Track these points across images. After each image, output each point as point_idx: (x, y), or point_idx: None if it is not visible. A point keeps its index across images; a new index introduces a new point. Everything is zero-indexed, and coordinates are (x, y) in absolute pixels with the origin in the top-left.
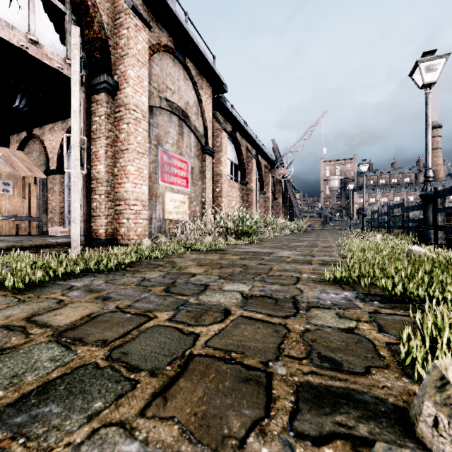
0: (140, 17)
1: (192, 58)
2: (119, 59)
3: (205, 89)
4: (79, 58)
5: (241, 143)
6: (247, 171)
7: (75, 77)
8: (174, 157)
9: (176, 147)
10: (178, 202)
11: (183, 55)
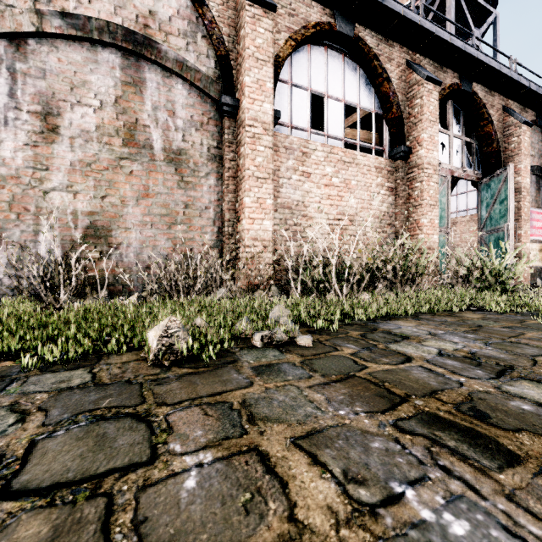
0: (526, 124)
1: None
2: (508, 158)
3: None
4: (513, 181)
5: None
6: None
7: (511, 191)
8: (533, 211)
9: (534, 203)
10: (535, 251)
11: None
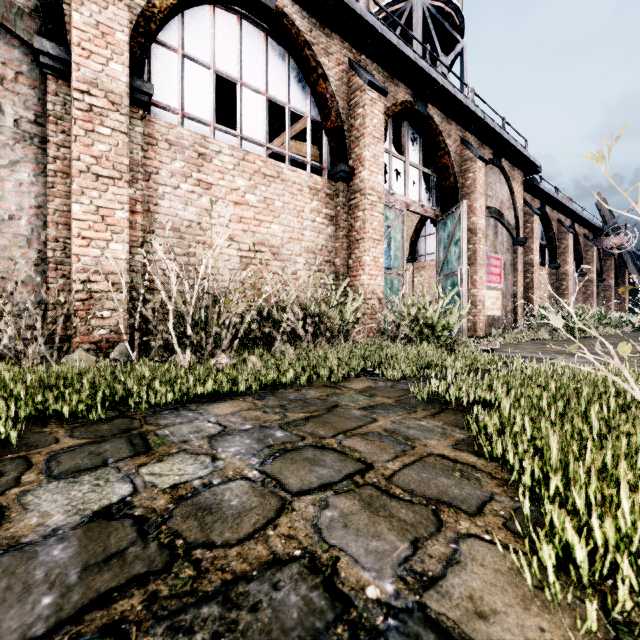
0: (482, 160)
1: (507, 157)
2: (465, 196)
3: (516, 178)
4: (466, 219)
5: (550, 217)
6: (559, 250)
7: (464, 231)
8: (491, 256)
9: (492, 247)
10: (493, 298)
11: (500, 158)
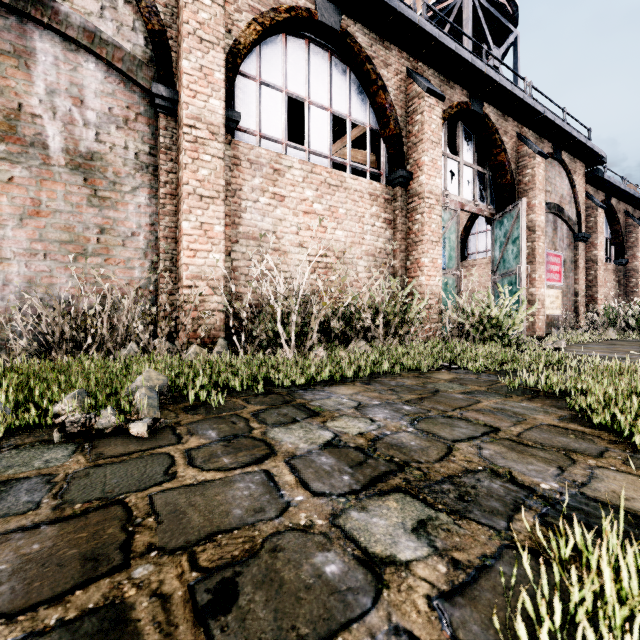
0: (541, 155)
1: (568, 149)
2: (522, 193)
3: (577, 171)
4: (525, 217)
5: (617, 209)
6: (627, 245)
7: (523, 229)
8: (550, 254)
9: (551, 244)
10: (552, 297)
11: (560, 151)
